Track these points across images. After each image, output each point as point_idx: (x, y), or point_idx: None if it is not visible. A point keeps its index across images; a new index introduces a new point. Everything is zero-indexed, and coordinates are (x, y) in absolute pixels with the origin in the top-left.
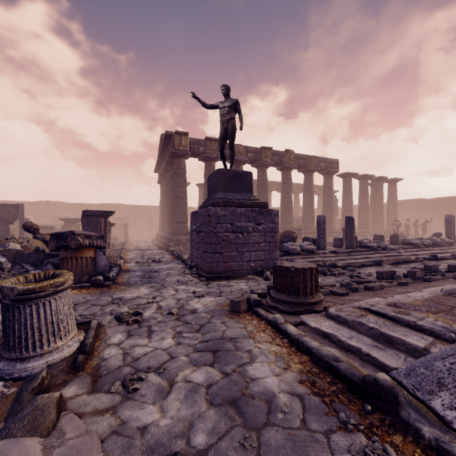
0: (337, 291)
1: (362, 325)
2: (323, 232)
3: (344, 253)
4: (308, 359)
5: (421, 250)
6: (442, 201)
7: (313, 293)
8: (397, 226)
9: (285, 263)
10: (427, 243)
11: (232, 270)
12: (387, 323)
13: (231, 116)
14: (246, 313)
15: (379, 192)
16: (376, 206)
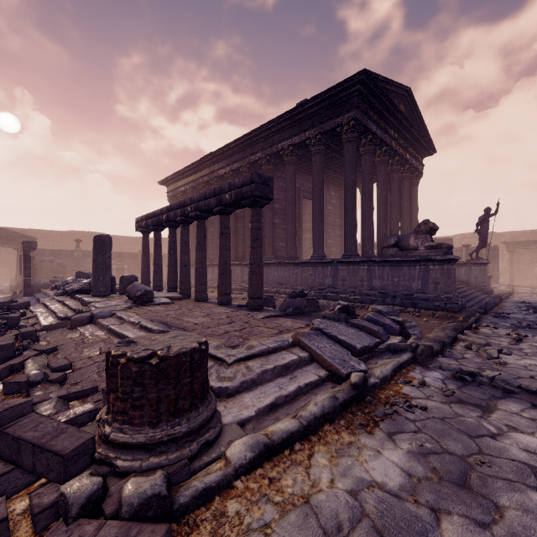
0: (78, 388)
1: (266, 372)
2: None
3: None
4: (329, 425)
5: None
6: None
7: None
8: None
9: (178, 345)
10: None
11: None
12: (264, 360)
13: None
14: None
15: None
16: None
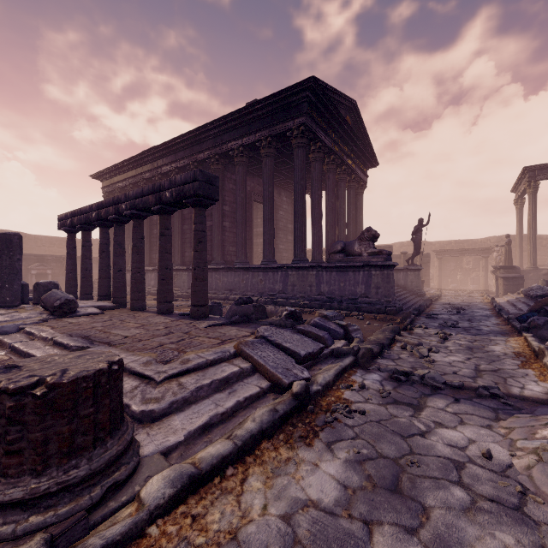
0: None
1: (201, 388)
2: None
3: None
4: (267, 442)
5: None
6: None
7: None
8: None
9: (78, 367)
10: None
11: None
12: (201, 374)
13: None
14: None
15: None
16: None
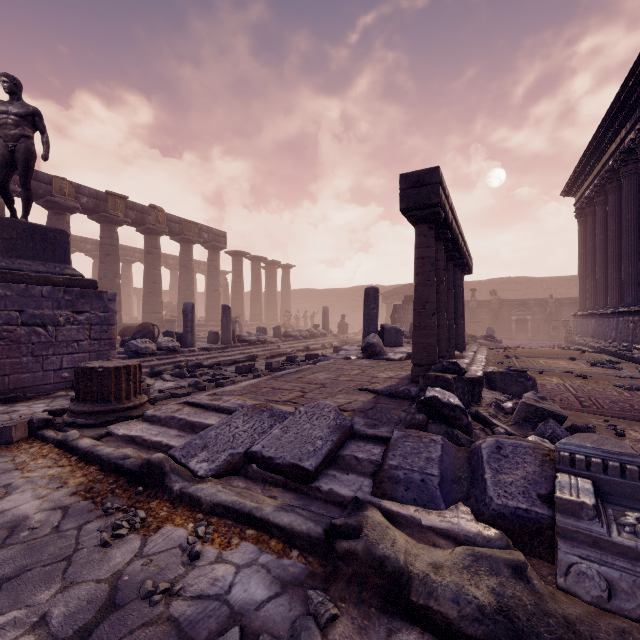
0: (179, 392)
1: (174, 419)
2: (192, 324)
3: (218, 349)
4: (96, 469)
5: (299, 342)
6: (330, 293)
7: (130, 397)
8: (288, 317)
9: (92, 364)
10: (305, 335)
11: (23, 387)
12: (198, 412)
13: (25, 132)
14: (24, 442)
15: (273, 278)
16: (270, 295)
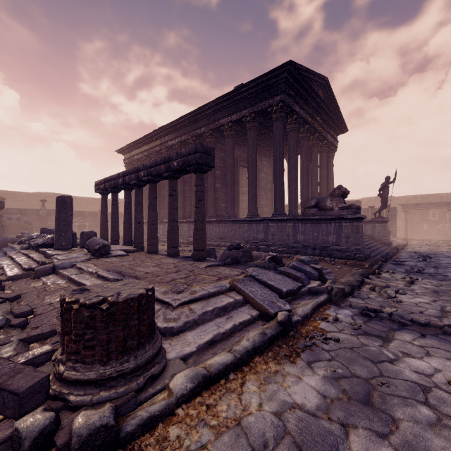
0: (38, 331)
1: (206, 313)
2: None
3: None
4: (259, 357)
5: None
6: None
7: None
8: None
9: (127, 291)
10: None
11: None
12: (205, 303)
13: None
14: None
15: None
16: None
